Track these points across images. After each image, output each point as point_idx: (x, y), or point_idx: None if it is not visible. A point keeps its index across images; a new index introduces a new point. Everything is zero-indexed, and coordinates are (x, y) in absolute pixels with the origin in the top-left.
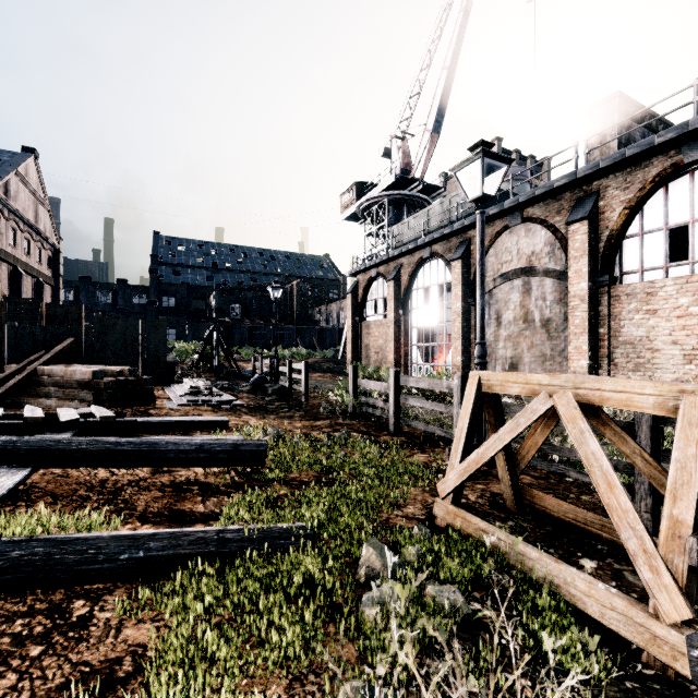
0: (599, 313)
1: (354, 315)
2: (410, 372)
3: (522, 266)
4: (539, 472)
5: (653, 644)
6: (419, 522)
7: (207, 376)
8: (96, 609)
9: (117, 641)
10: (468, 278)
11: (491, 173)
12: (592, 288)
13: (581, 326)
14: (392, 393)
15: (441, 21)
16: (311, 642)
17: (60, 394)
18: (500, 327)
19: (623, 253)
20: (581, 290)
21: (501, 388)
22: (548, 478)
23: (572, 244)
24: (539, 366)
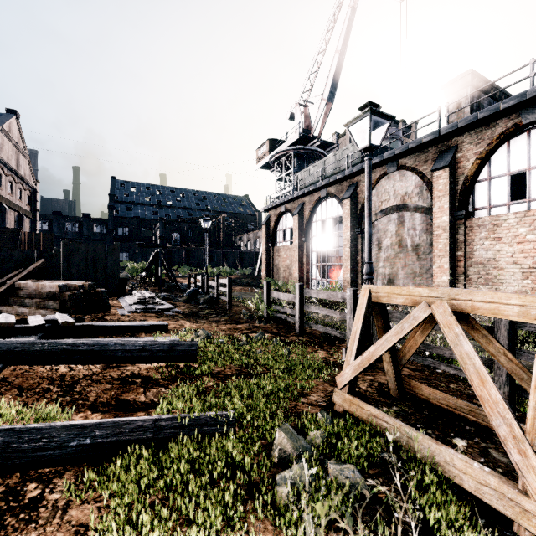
0: (457, 240)
1: (268, 242)
2: (311, 286)
3: (398, 204)
4: (415, 365)
5: (523, 516)
6: (321, 408)
7: (152, 289)
8: (46, 491)
9: (62, 522)
10: (355, 213)
11: (376, 128)
12: (452, 220)
13: (443, 250)
14: (297, 302)
15: (334, 15)
16: (232, 521)
17: (33, 303)
18: (380, 251)
19: (475, 194)
20: (443, 222)
21: (387, 299)
22: (422, 370)
23: (436, 187)
24: (410, 281)
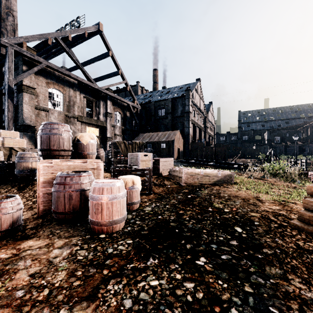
0: None
1: None
2: None
3: None
4: None
5: None
6: None
7: None
8: None
9: None
10: None
11: None
12: None
13: None
14: None
15: None
16: None
17: None
18: None
19: None
20: None
21: None
22: None
23: None
24: None
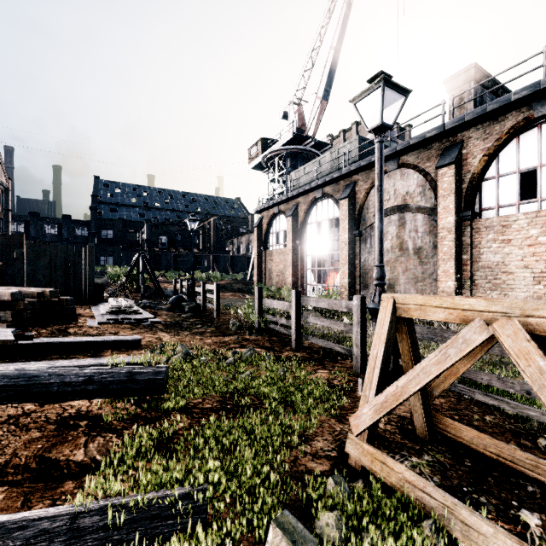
0: (462, 242)
1: (260, 245)
2: (305, 291)
3: (398, 204)
4: None
5: None
6: (330, 462)
7: (134, 296)
8: None
9: None
10: (353, 214)
11: (387, 107)
12: (457, 221)
13: (449, 253)
14: (293, 311)
15: (329, 10)
16: None
17: None
18: None
19: (482, 193)
20: (449, 223)
21: (420, 313)
22: (447, 396)
23: (440, 185)
24: (412, 287)
